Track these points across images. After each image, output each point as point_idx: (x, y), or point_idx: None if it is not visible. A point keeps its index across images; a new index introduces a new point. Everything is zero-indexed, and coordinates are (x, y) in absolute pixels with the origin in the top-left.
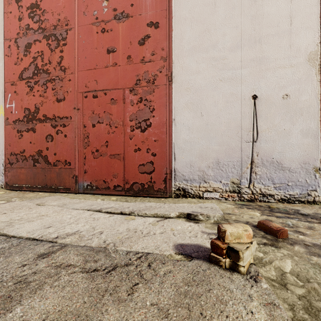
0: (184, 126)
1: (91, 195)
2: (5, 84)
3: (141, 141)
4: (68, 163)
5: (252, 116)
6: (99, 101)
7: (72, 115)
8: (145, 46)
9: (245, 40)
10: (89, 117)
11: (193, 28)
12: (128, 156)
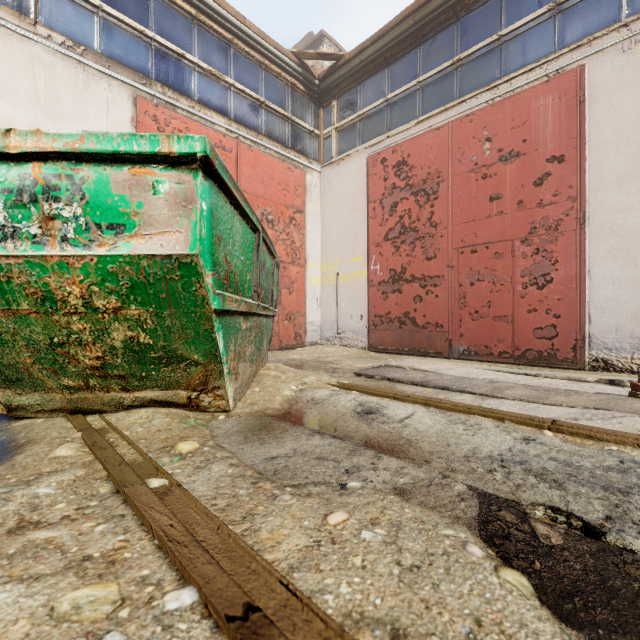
0: (605, 279)
1: (469, 361)
2: (370, 246)
3: (537, 300)
4: (440, 325)
5: None
6: (478, 256)
7: (445, 274)
8: (543, 187)
9: None
10: (465, 275)
11: (620, 152)
12: (519, 318)
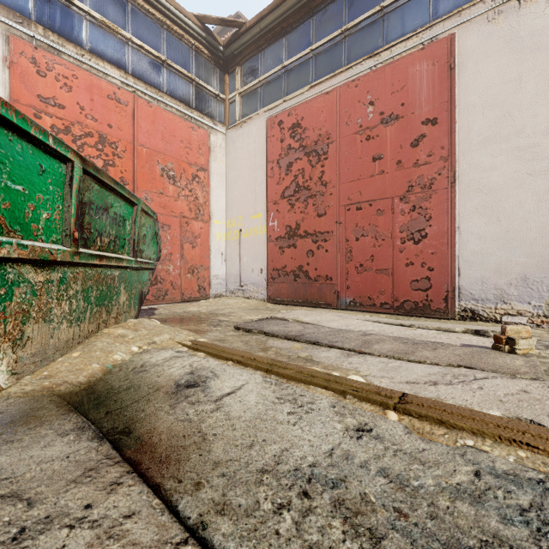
0: (472, 234)
1: (354, 312)
2: (268, 203)
3: (413, 254)
4: (329, 278)
5: None
6: (363, 213)
7: (334, 230)
8: (419, 148)
9: None
10: (351, 231)
11: (486, 116)
12: (398, 271)
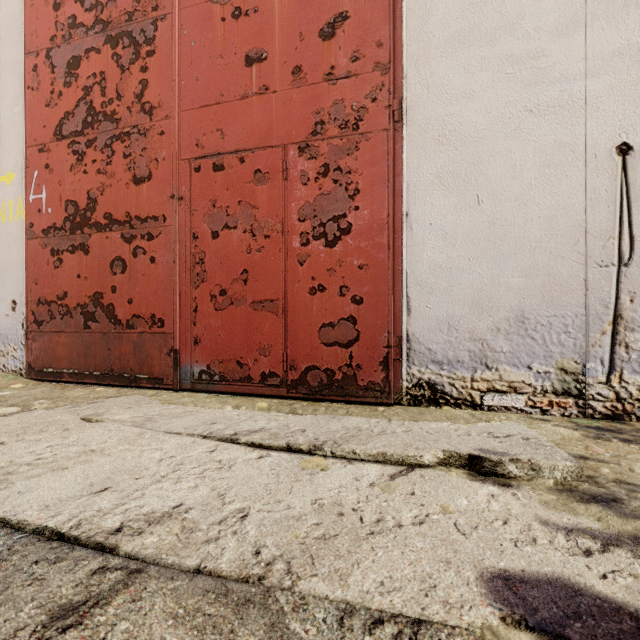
0: (432, 229)
1: (208, 396)
2: (27, 149)
3: (325, 268)
4: (158, 321)
5: (616, 199)
6: (226, 177)
7: (168, 213)
8: (335, 42)
9: (596, 4)
10: (204, 216)
11: None
12: (295, 305)
